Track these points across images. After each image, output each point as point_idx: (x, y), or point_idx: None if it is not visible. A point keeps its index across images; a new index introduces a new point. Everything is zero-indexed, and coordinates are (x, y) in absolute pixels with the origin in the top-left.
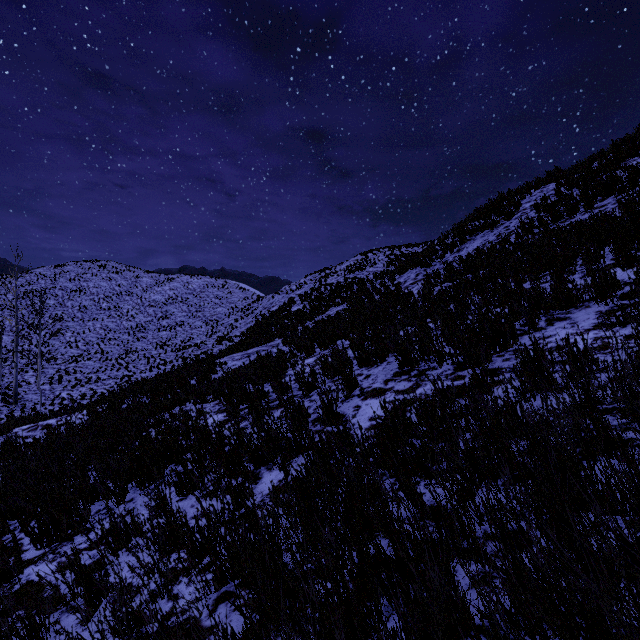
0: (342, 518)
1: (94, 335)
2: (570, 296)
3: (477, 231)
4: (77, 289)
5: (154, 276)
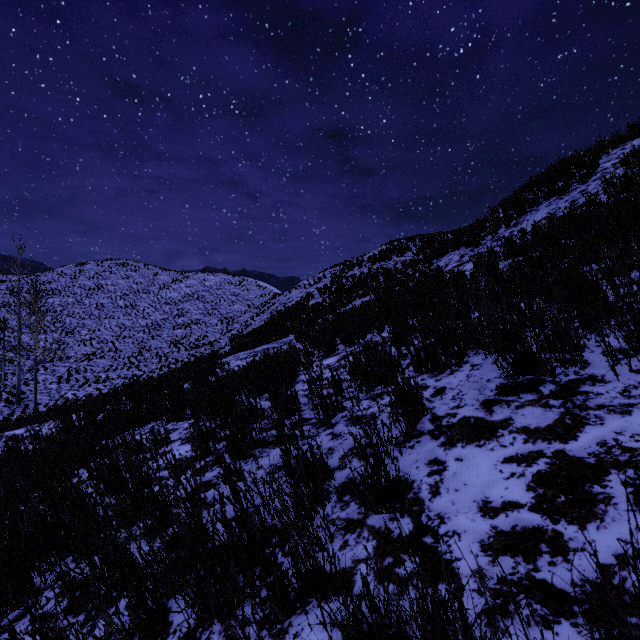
0: None
1: (109, 333)
2: None
3: (539, 200)
4: (95, 287)
5: (172, 274)
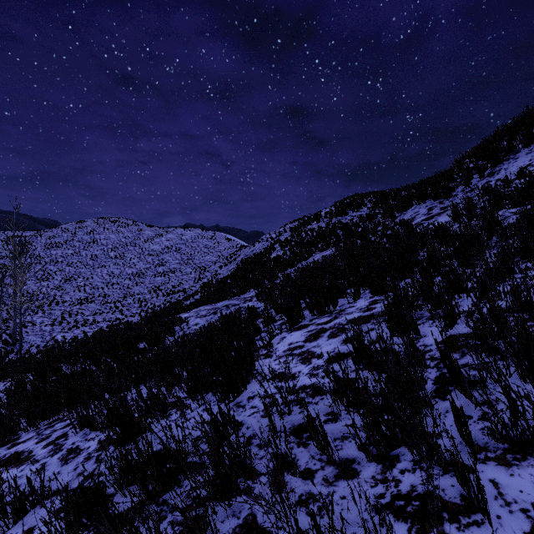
0: None
1: (100, 280)
2: None
3: (516, 148)
4: (91, 241)
5: (155, 229)
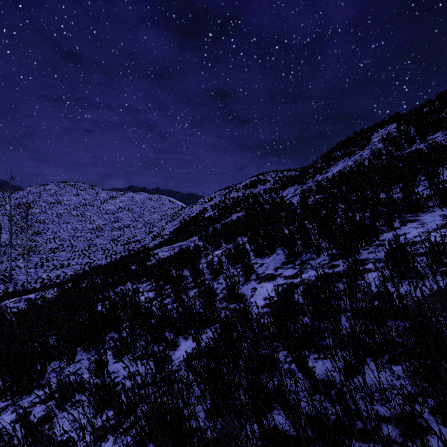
0: (244, 391)
1: (67, 234)
2: (418, 203)
3: (339, 158)
4: (55, 201)
5: (109, 192)
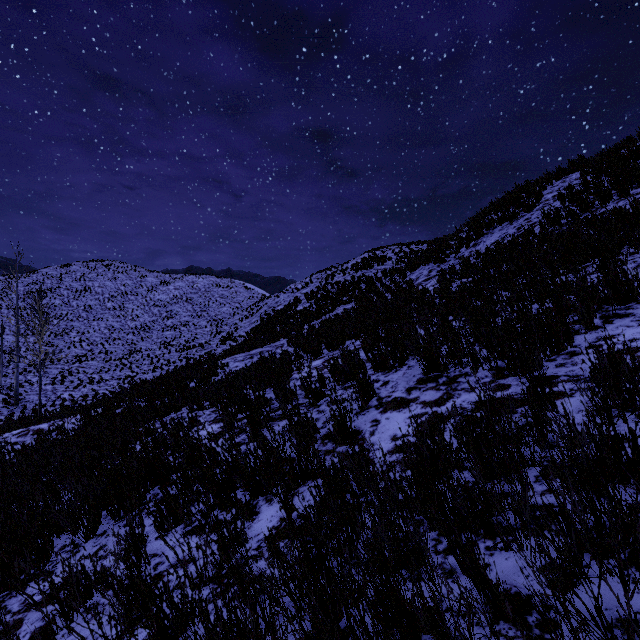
0: (372, 612)
1: (98, 335)
2: (630, 288)
3: (494, 224)
4: (82, 289)
5: (159, 276)
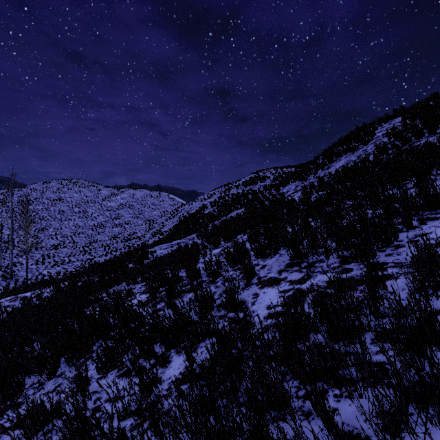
0: None
1: (68, 230)
2: (439, 199)
3: (341, 154)
4: (58, 198)
5: (110, 189)
